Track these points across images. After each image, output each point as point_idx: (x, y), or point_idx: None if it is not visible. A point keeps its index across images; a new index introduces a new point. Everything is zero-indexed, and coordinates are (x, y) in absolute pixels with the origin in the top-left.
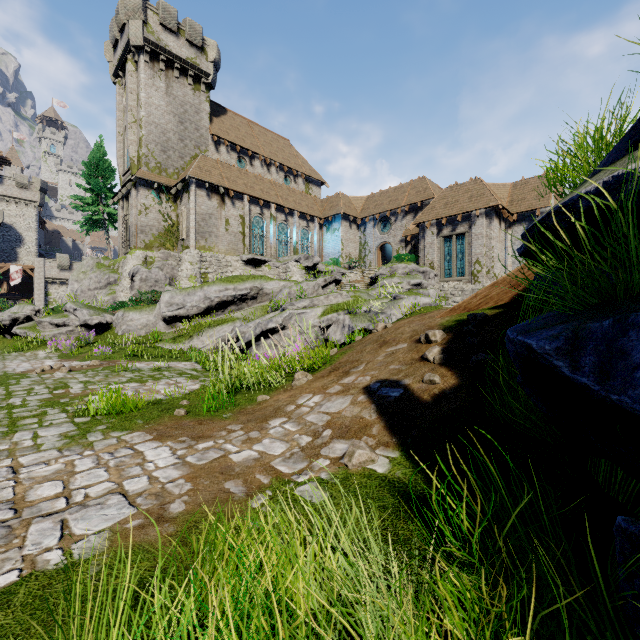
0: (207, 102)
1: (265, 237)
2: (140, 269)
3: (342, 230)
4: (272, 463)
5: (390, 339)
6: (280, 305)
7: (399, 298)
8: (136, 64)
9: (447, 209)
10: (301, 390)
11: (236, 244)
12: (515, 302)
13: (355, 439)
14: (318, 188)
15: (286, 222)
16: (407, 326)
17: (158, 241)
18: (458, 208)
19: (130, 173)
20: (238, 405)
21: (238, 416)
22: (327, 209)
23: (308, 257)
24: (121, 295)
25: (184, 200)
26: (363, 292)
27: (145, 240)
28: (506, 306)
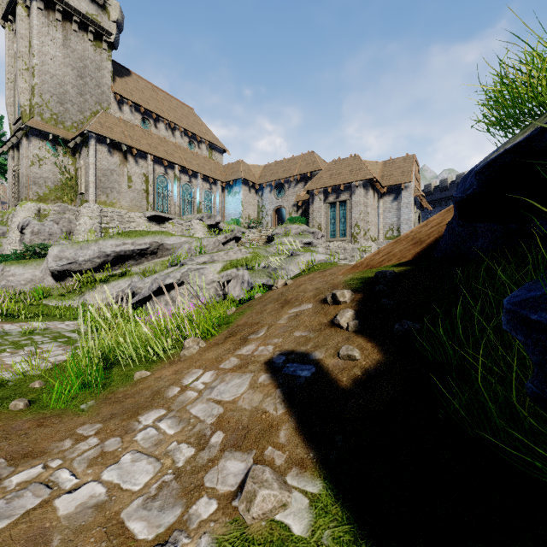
0: (109, 61)
1: (169, 196)
2: (31, 221)
3: (242, 193)
4: (123, 514)
5: (292, 298)
6: (180, 260)
7: (296, 254)
8: (28, 10)
9: (332, 179)
10: (190, 363)
11: (139, 201)
12: (421, 259)
13: (256, 452)
14: (220, 155)
15: (190, 183)
16: (309, 283)
17: (54, 194)
18: (341, 179)
19: (21, 122)
20: (108, 386)
21: (101, 407)
22: (229, 174)
23: (210, 216)
24: (8, 248)
25: (83, 154)
26: (261, 249)
27: (38, 192)
28: (412, 263)
